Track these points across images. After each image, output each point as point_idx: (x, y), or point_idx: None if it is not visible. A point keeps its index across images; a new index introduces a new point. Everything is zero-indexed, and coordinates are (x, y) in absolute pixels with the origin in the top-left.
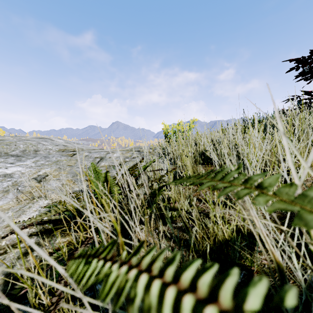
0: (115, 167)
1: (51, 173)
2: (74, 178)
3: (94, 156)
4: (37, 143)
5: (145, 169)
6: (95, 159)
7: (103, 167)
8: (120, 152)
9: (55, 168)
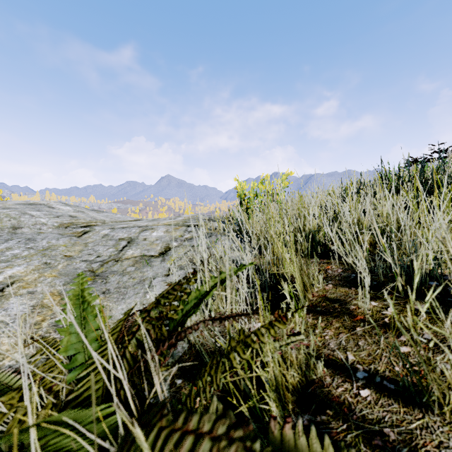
0: (151, 259)
1: (22, 277)
2: (65, 287)
3: (118, 236)
4: (21, 214)
5: (199, 306)
6: (118, 242)
7: (129, 260)
8: (163, 228)
9: (35, 266)
